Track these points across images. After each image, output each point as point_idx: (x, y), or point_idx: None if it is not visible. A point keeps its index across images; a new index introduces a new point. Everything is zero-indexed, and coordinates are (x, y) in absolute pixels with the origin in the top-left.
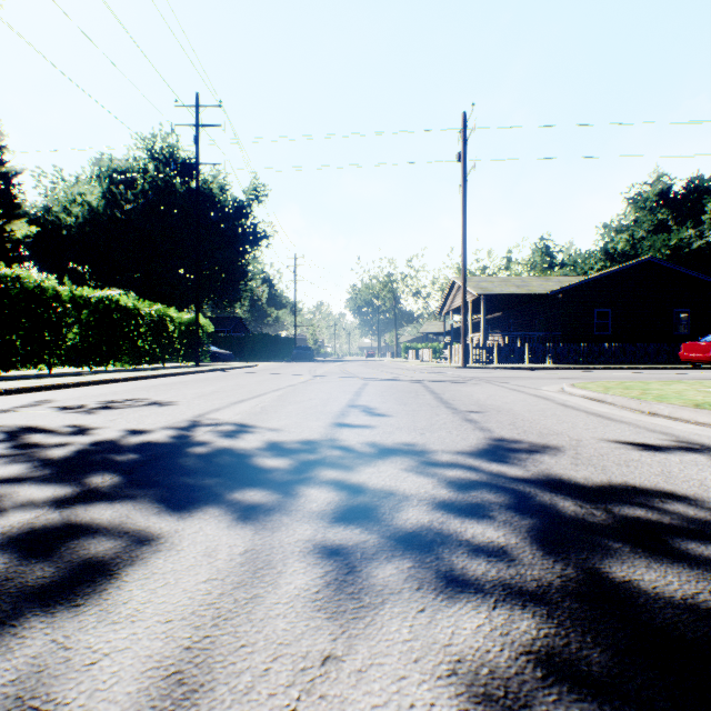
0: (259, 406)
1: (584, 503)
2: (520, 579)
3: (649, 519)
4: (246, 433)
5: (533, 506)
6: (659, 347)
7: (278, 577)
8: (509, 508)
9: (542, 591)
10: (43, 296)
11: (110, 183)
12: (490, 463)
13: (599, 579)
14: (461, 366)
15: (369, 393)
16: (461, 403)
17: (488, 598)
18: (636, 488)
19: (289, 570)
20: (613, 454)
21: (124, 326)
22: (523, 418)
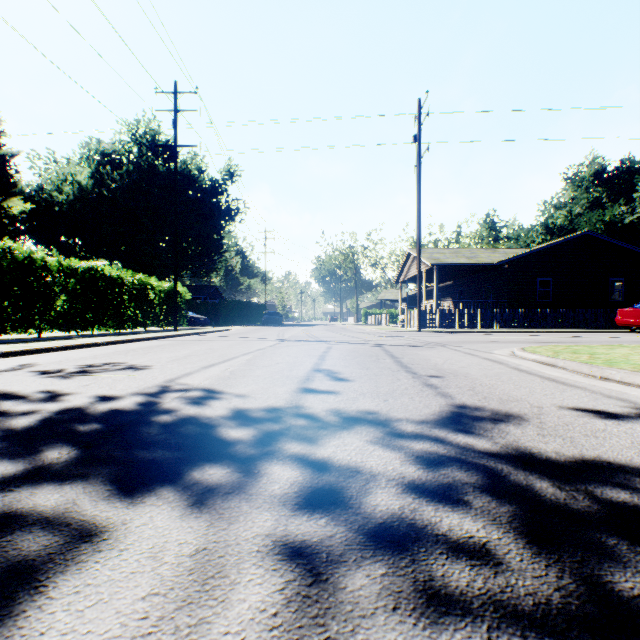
0: (228, 370)
1: (563, 484)
2: (512, 593)
3: (637, 505)
4: (212, 400)
5: (509, 487)
6: (596, 312)
7: (230, 590)
8: (484, 490)
9: (542, 613)
10: (33, 266)
11: (98, 164)
12: (456, 434)
13: (604, 593)
14: (416, 330)
15: (333, 357)
16: (420, 367)
17: (479, 624)
18: (611, 464)
19: (244, 580)
20: (578, 424)
21: (109, 293)
22: (481, 383)
